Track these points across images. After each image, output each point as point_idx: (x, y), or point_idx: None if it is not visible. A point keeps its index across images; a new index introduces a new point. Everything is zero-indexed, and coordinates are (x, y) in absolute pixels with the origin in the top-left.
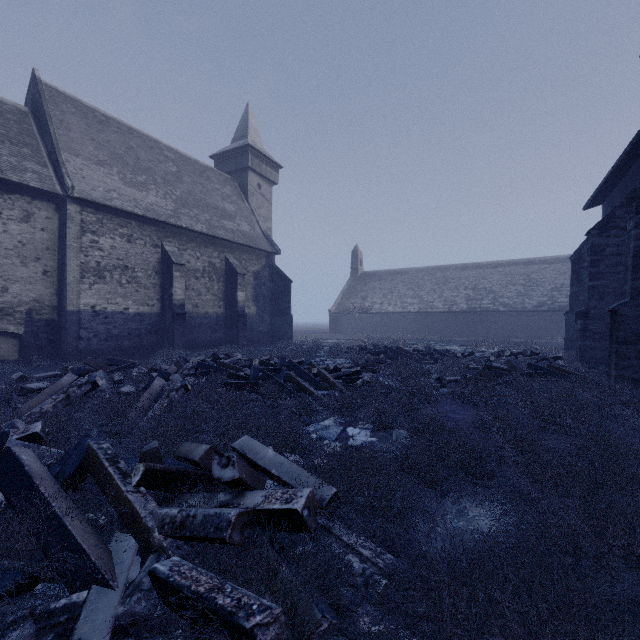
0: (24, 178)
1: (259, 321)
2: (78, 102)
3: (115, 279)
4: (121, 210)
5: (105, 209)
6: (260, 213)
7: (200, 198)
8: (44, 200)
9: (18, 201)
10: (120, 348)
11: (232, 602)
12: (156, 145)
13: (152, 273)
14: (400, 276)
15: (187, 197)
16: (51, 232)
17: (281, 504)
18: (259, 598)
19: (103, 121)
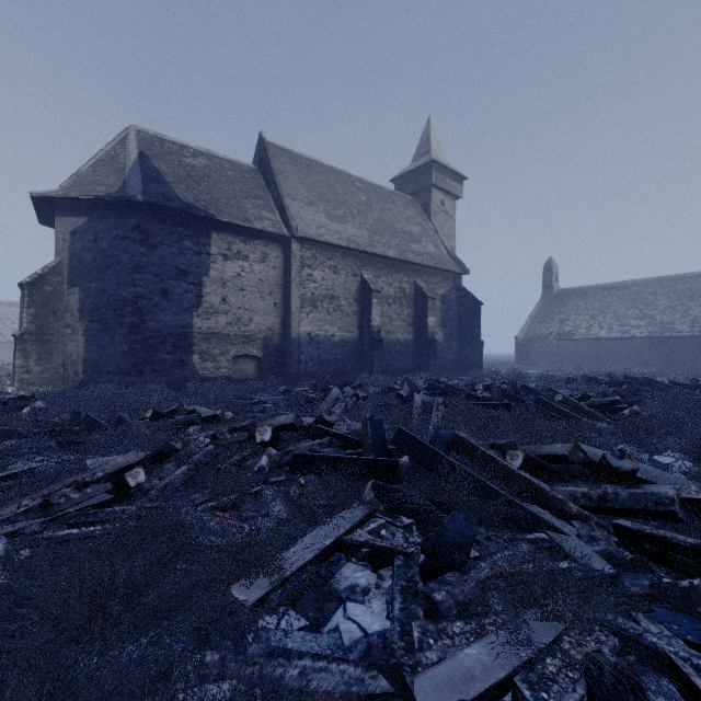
0: (263, 225)
1: (446, 348)
2: (290, 152)
3: (324, 308)
4: (330, 244)
5: (317, 245)
6: (443, 232)
7: (388, 224)
8: (275, 242)
9: (259, 245)
10: (328, 372)
11: None
12: (348, 178)
13: (352, 301)
14: (616, 292)
15: (377, 224)
16: (279, 269)
17: None
18: None
19: (308, 165)
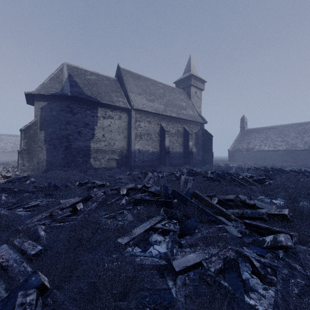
0: (120, 104)
1: (197, 155)
2: (130, 72)
3: (145, 138)
4: (147, 111)
5: (142, 112)
6: (196, 105)
7: (172, 102)
8: (124, 111)
9: (117, 112)
10: (147, 165)
11: (279, 230)
12: (155, 82)
13: (157, 135)
14: (272, 130)
15: (168, 102)
16: (126, 122)
17: (277, 212)
18: (287, 230)
19: (138, 77)
